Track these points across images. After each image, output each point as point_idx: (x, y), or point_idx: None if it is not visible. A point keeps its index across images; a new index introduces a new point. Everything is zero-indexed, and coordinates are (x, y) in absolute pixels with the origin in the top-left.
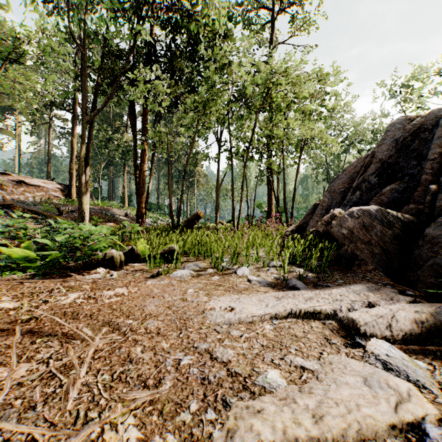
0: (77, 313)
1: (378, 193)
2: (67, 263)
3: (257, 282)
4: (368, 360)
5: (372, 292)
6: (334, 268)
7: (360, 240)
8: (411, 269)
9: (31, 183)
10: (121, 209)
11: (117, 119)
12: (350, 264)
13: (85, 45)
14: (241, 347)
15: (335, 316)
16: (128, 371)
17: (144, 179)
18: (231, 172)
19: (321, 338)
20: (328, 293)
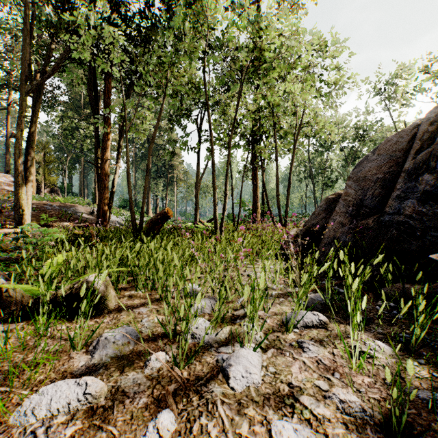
0: None
1: None
2: None
3: None
4: None
5: None
6: None
7: None
8: None
9: None
10: (88, 206)
11: (88, 108)
12: None
13: None
14: None
15: None
16: None
17: (107, 170)
18: (213, 155)
19: None
20: None
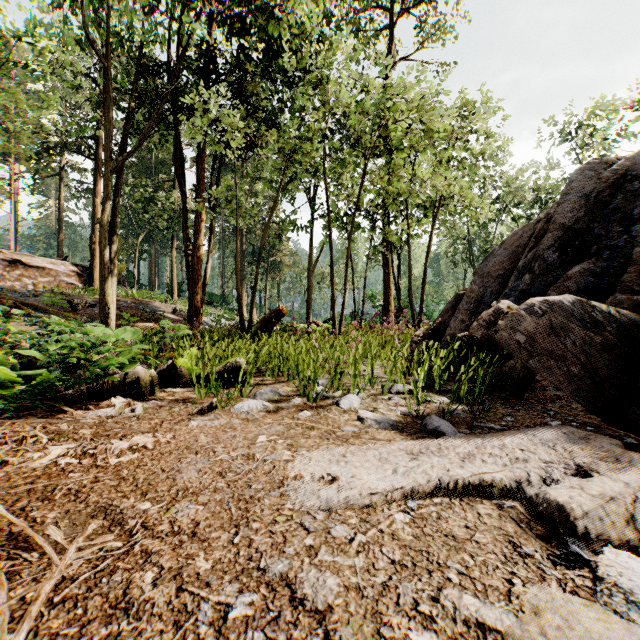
0: (53, 487)
1: (559, 276)
2: (64, 389)
3: (374, 422)
4: (609, 603)
5: (577, 444)
6: (497, 397)
7: (546, 353)
8: (639, 403)
9: (32, 263)
10: (167, 303)
11: (162, 170)
12: (521, 390)
13: (109, 55)
14: (352, 566)
15: (521, 493)
16: (115, 637)
17: (200, 258)
18: (330, 246)
19: (502, 542)
20: (499, 446)
